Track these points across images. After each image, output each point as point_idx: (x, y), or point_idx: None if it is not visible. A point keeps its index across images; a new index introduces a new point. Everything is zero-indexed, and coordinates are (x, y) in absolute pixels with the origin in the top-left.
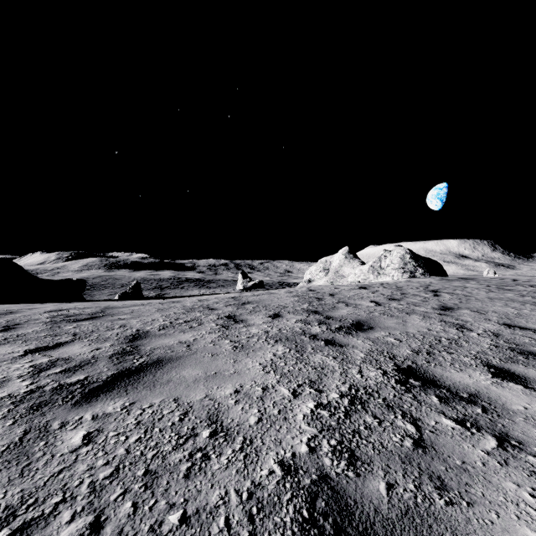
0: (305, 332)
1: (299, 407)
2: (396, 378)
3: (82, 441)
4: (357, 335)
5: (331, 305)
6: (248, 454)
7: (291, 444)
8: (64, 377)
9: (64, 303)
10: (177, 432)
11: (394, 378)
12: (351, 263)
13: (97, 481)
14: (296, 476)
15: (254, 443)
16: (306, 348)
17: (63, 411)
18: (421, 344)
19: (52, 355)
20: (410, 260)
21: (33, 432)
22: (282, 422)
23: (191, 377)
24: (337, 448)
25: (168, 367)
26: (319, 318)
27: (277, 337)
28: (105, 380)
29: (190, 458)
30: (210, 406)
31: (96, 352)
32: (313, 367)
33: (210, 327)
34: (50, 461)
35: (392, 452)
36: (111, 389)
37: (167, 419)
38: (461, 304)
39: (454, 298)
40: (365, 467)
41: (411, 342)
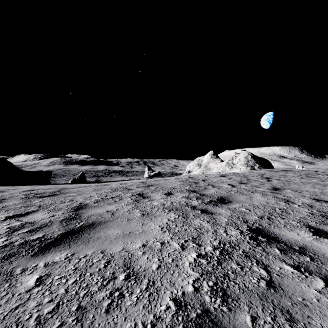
0: (188, 205)
1: (186, 257)
2: (249, 235)
3: (35, 283)
4: (221, 206)
5: (203, 187)
6: (151, 293)
7: (181, 285)
8: (28, 235)
9: (36, 185)
10: (102, 276)
11: (248, 236)
12: (214, 161)
13: (42, 316)
14: (186, 311)
15: (155, 284)
16: (189, 215)
17: (24, 260)
18: (263, 212)
19: (23, 220)
20: (251, 159)
21: (1, 276)
22: (175, 268)
23: (113, 235)
24: (214, 288)
25: (99, 228)
26: (196, 195)
27: (170, 207)
28: (56, 237)
29: (110, 296)
30: (125, 256)
31: (52, 218)
32: (194, 228)
33: (127, 201)
34: (10, 299)
35: (252, 291)
36: (59, 244)
37: (96, 266)
38: (285, 186)
39: (280, 182)
40: (234, 303)
41: (257, 211)
